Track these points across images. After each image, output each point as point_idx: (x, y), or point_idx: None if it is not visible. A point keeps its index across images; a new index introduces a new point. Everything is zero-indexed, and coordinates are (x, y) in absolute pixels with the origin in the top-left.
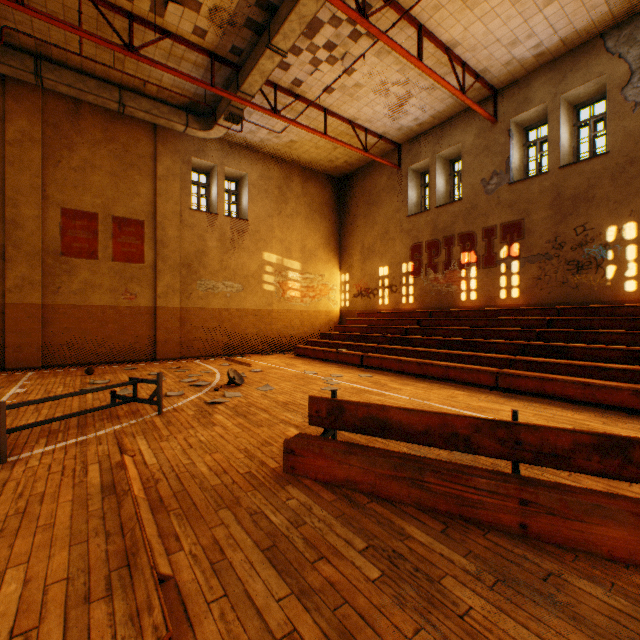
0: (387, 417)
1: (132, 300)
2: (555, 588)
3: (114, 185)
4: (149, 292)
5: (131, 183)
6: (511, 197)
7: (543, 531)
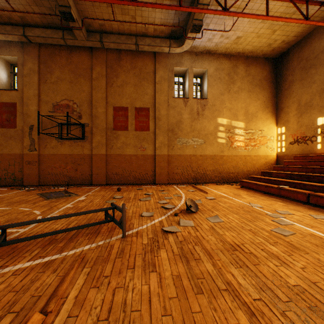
0: None
1: (143, 151)
2: None
3: (135, 91)
4: (151, 146)
5: (143, 88)
6: None
7: None
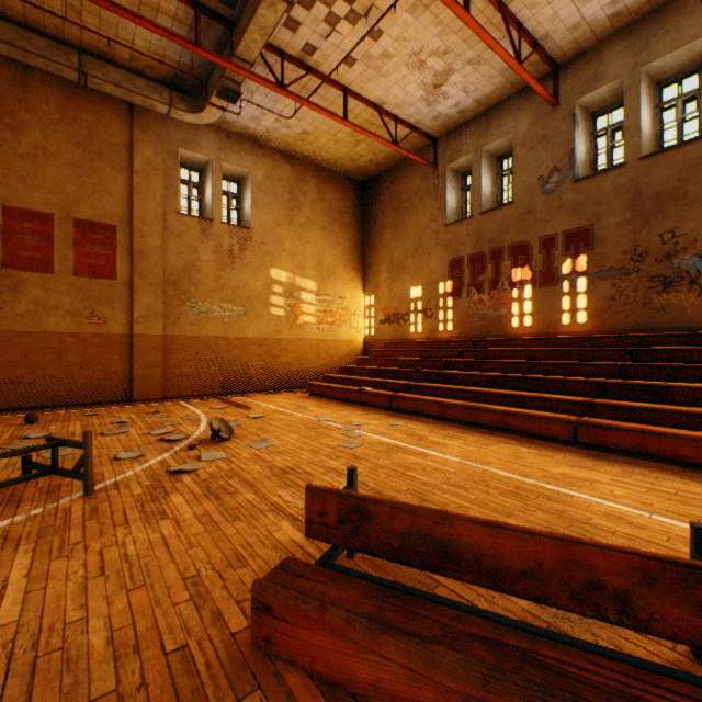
0: (451, 536)
1: (100, 326)
2: None
3: (76, 179)
4: (123, 316)
5: (99, 177)
6: (576, 198)
7: None
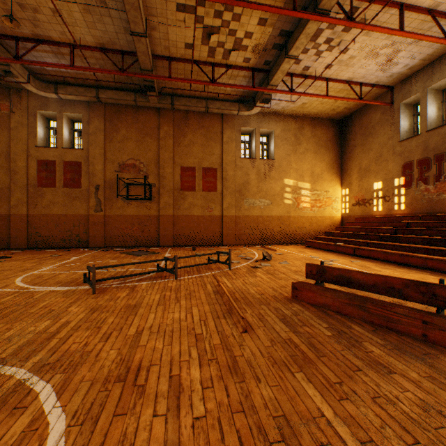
0: (350, 276)
1: (211, 212)
2: (428, 357)
3: (202, 151)
4: (219, 207)
5: (210, 148)
6: None
7: (436, 339)
